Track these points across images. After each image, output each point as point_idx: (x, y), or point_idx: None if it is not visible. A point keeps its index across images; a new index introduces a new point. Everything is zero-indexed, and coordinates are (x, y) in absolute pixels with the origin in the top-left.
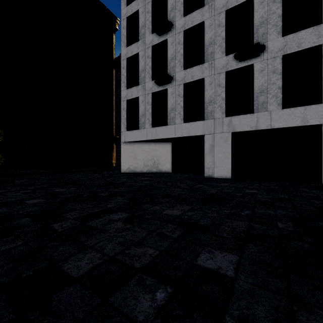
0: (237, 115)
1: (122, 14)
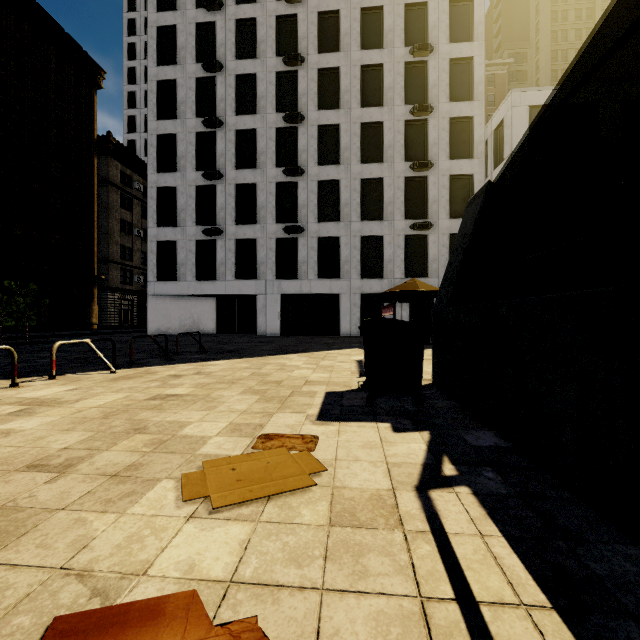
0: (286, 279)
1: (150, 127)
